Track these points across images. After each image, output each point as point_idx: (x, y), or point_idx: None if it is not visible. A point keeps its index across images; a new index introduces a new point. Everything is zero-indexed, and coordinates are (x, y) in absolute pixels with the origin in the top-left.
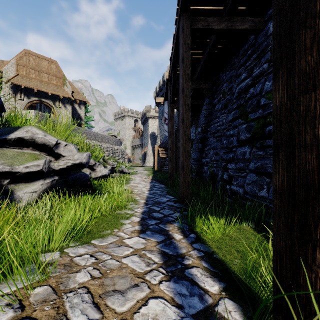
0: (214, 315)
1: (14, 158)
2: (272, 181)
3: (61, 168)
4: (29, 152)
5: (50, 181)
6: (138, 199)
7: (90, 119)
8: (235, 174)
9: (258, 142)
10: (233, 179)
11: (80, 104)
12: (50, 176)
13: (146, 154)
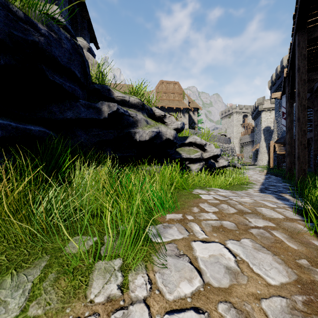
0: (299, 206)
1: (189, 151)
2: None
3: (207, 157)
4: (193, 149)
5: (202, 164)
6: (255, 183)
7: (200, 122)
8: None
9: None
10: None
11: (194, 111)
12: (201, 161)
13: (258, 151)
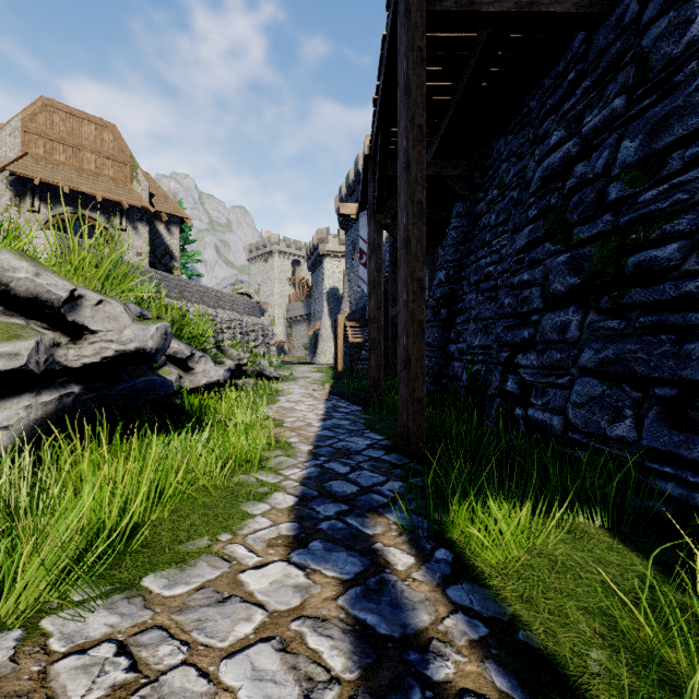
0: None
1: None
2: None
3: (88, 364)
4: None
5: (55, 399)
6: (294, 443)
7: (194, 259)
8: (540, 379)
9: (604, 297)
10: (534, 393)
11: (169, 223)
12: (55, 384)
13: (318, 336)
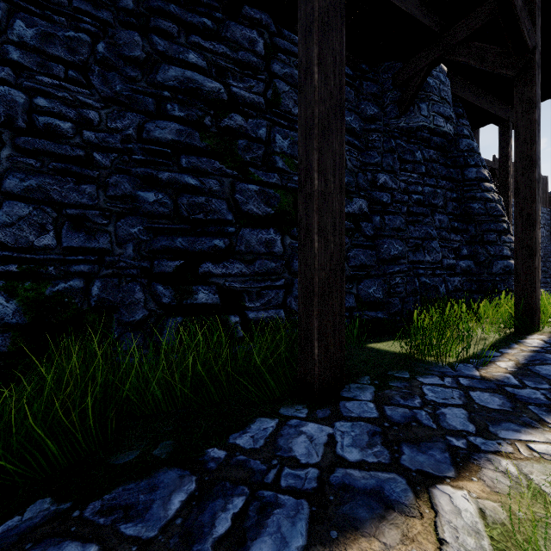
0: None
1: None
2: (535, 264)
3: None
4: None
5: None
6: None
7: None
8: (256, 284)
9: (294, 229)
10: (248, 298)
11: None
12: None
13: None
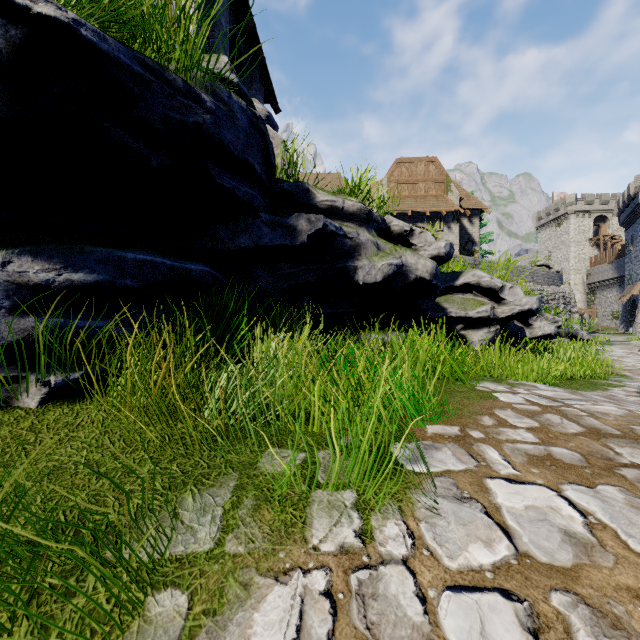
0: None
1: (463, 304)
2: None
3: (505, 316)
4: (472, 298)
5: (494, 330)
6: (628, 375)
7: (487, 240)
8: None
9: None
10: None
11: (471, 216)
12: (493, 324)
13: (636, 302)
